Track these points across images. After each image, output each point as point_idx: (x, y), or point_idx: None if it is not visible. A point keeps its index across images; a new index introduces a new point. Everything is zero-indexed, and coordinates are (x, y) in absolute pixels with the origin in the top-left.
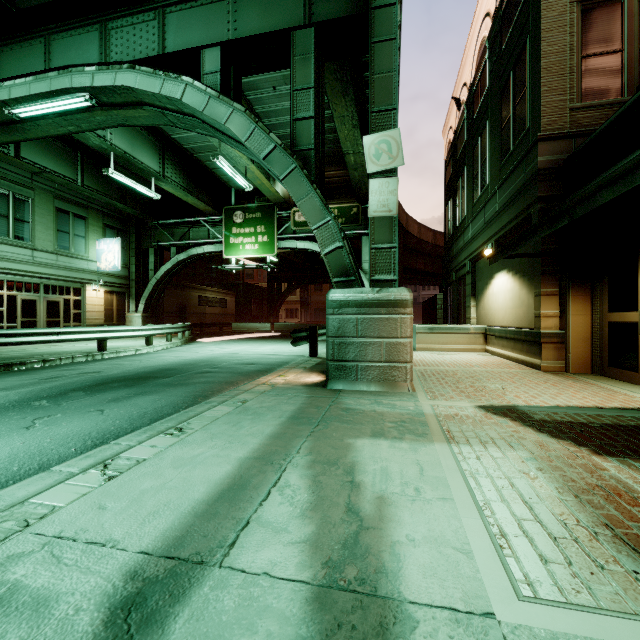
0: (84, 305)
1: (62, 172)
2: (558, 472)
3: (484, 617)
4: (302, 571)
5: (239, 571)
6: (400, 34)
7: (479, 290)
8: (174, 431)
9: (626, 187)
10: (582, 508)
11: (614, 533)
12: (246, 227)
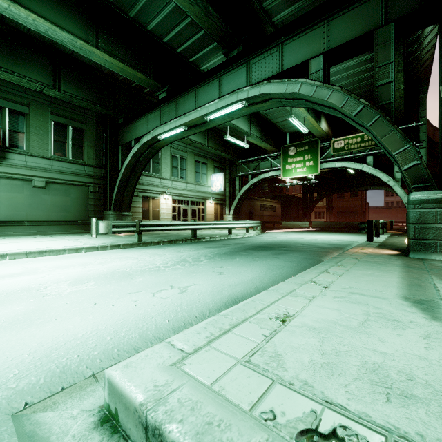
0: (206, 211)
1: (199, 141)
2: None
3: None
4: None
5: None
6: None
7: None
8: (339, 265)
9: None
10: None
11: None
12: (297, 157)
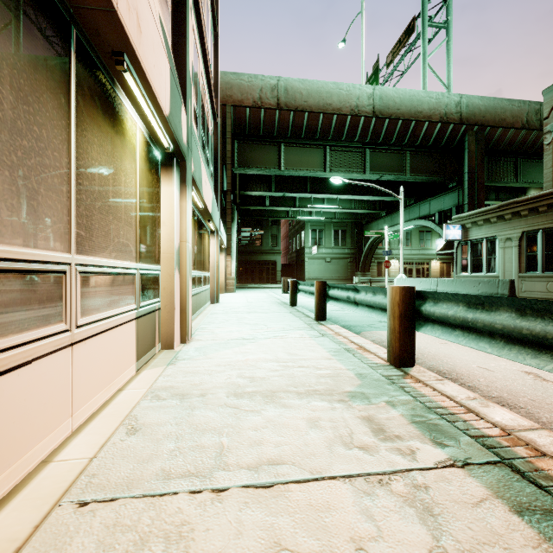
0: (430, 269)
1: None
2: None
3: None
4: None
5: None
6: None
7: None
8: None
9: None
10: None
11: None
12: None
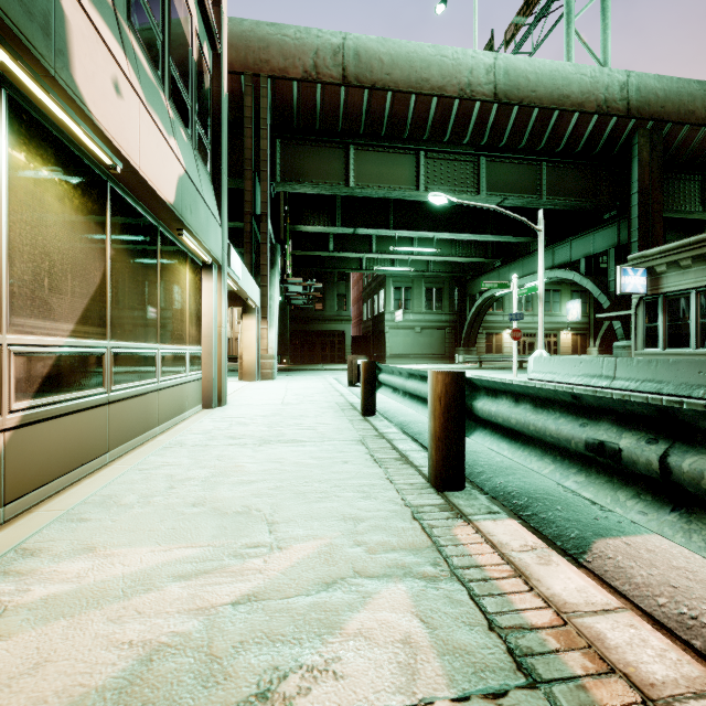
0: (559, 343)
1: None
2: None
3: None
4: None
5: None
6: None
7: None
8: None
9: None
10: None
11: None
12: None
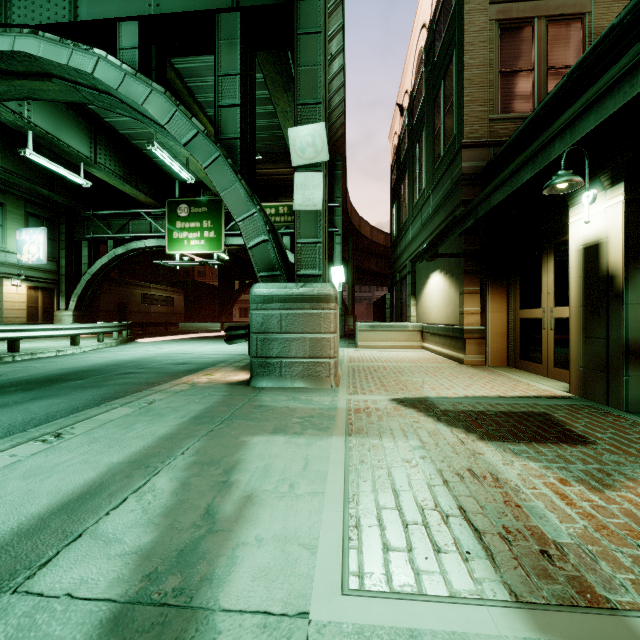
0: (1, 302)
1: None
2: (438, 459)
3: (296, 618)
4: (115, 587)
5: (35, 595)
6: (343, 35)
7: (418, 289)
8: (49, 437)
9: (512, 188)
10: (445, 493)
11: (464, 515)
12: (191, 221)
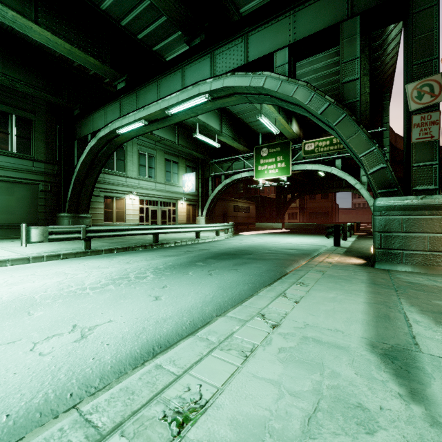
0: (177, 212)
1: (169, 138)
2: None
3: None
4: None
5: (438, 357)
6: None
7: None
8: (300, 283)
9: None
10: None
11: None
12: (269, 158)
